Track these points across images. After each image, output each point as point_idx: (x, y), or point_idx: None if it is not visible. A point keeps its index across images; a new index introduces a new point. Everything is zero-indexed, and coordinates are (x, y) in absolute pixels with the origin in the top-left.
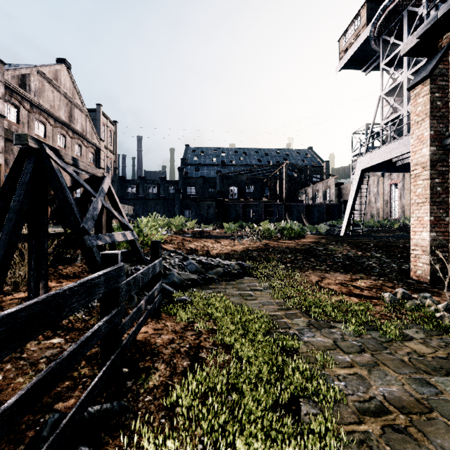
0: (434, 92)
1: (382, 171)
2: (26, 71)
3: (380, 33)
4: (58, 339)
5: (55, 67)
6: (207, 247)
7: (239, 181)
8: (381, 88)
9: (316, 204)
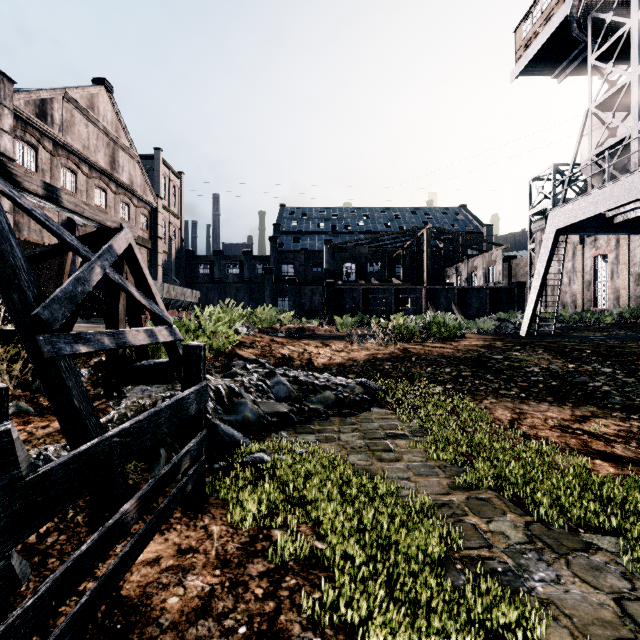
0: None
1: (589, 233)
2: (47, 94)
3: (587, 9)
4: None
5: (90, 89)
6: (308, 353)
7: (358, 254)
8: (589, 98)
9: (475, 289)
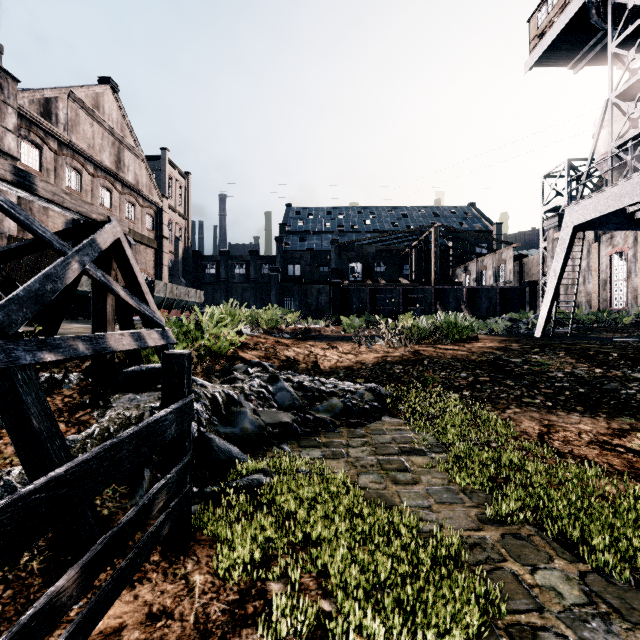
0: None
1: (608, 229)
2: (51, 93)
3: None
4: None
5: (95, 88)
6: (314, 355)
7: (364, 253)
8: (609, 88)
9: (485, 288)
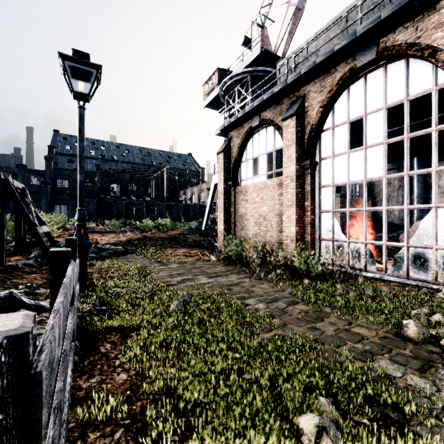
0: (225, 159)
1: None
2: None
3: (225, 94)
4: (35, 275)
5: None
6: (95, 239)
7: (122, 179)
8: None
9: (192, 205)
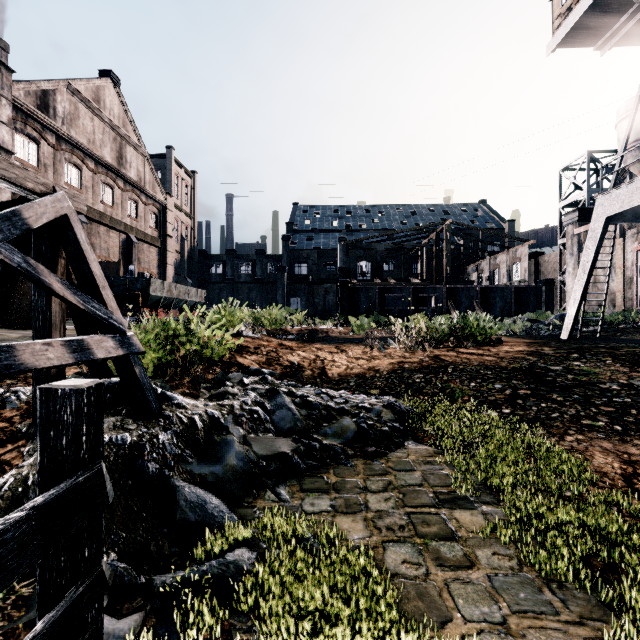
0: None
1: None
2: (49, 85)
3: None
4: None
5: (95, 82)
6: (321, 360)
7: (373, 252)
8: None
9: (499, 287)
